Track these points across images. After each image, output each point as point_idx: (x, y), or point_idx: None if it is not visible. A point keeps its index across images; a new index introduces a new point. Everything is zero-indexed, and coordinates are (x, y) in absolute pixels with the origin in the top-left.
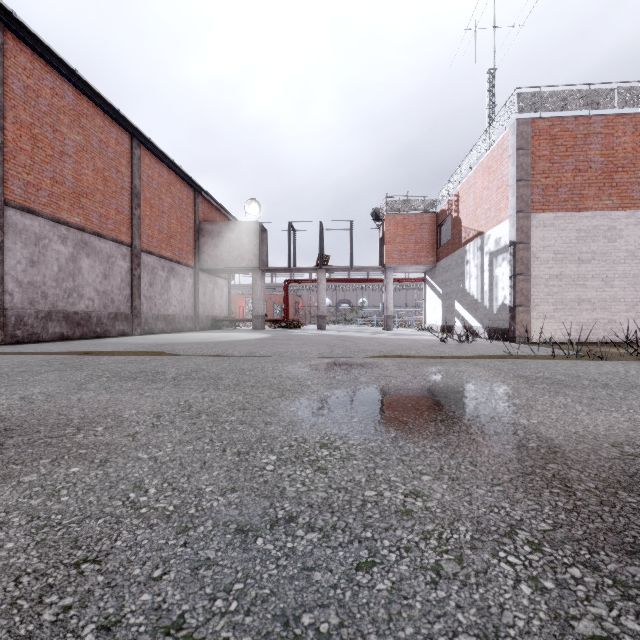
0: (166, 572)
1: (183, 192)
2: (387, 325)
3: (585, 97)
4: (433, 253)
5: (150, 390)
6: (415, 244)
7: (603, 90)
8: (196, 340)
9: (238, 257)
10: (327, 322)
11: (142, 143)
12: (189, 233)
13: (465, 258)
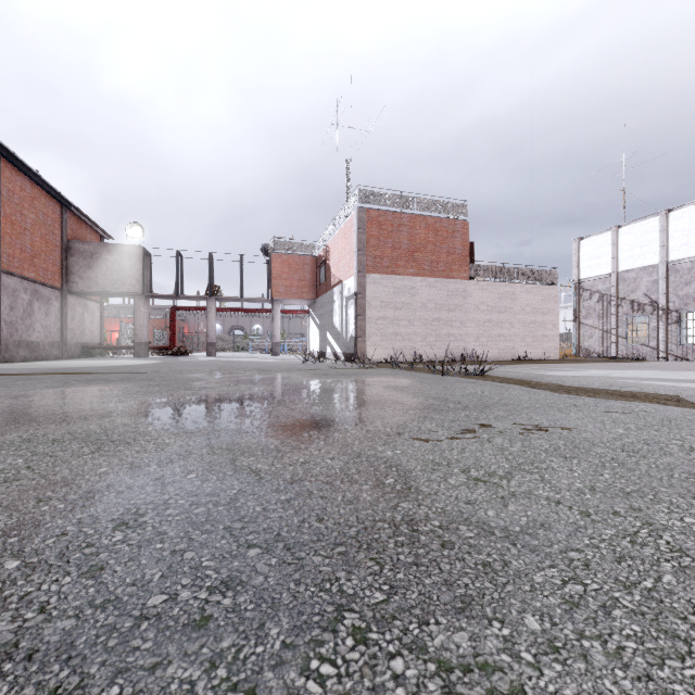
0: (181, 395)
1: (48, 207)
2: (275, 352)
3: (399, 200)
4: (314, 290)
5: (117, 383)
6: (299, 281)
7: (409, 197)
8: (88, 365)
9: (117, 281)
10: (218, 350)
11: (3, 155)
12: (55, 252)
13: (333, 298)
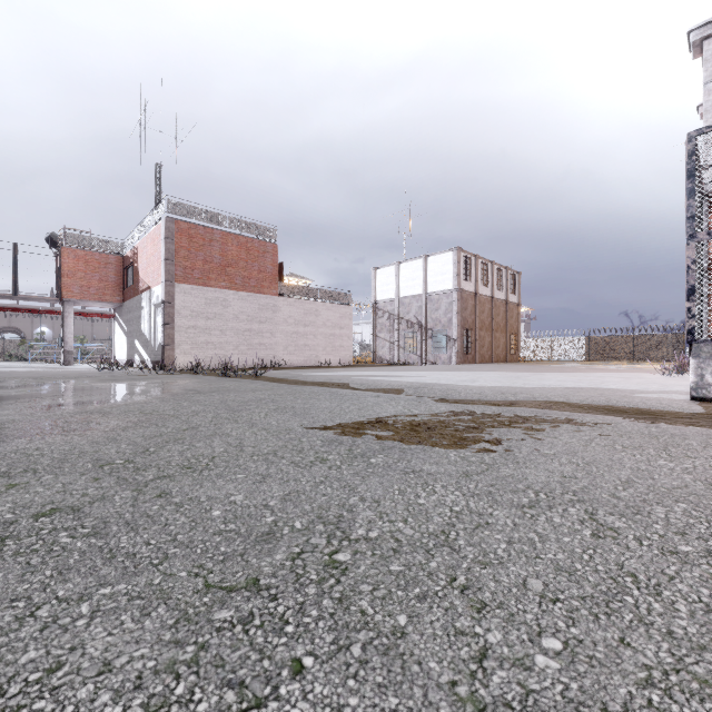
0: None
1: None
2: (66, 360)
3: (211, 216)
4: (120, 293)
5: None
6: (100, 282)
7: (221, 215)
8: None
9: None
10: None
11: None
12: None
13: (142, 304)
